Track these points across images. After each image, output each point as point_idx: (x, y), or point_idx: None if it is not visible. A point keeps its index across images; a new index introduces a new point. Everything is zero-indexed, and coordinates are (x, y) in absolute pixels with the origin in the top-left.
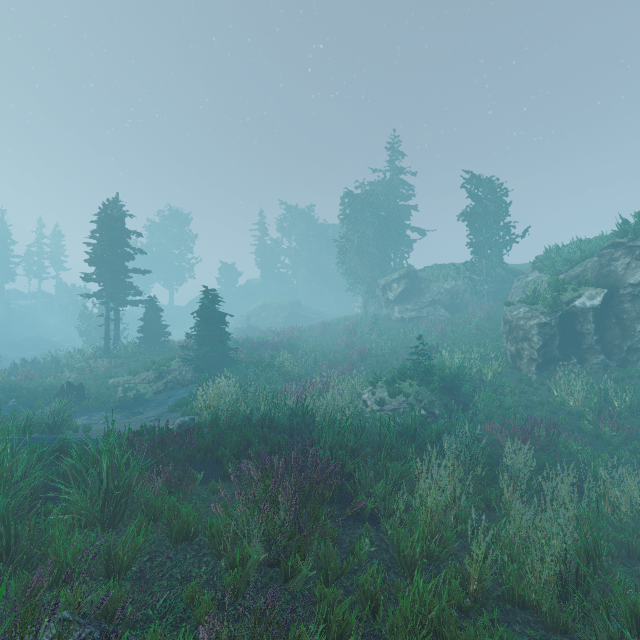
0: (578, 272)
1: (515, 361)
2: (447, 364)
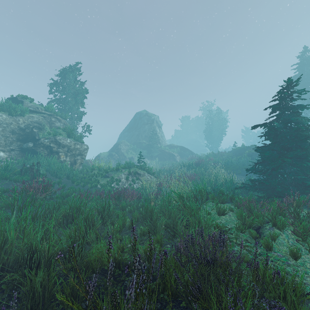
0: (37, 121)
1: (73, 166)
2: (111, 166)
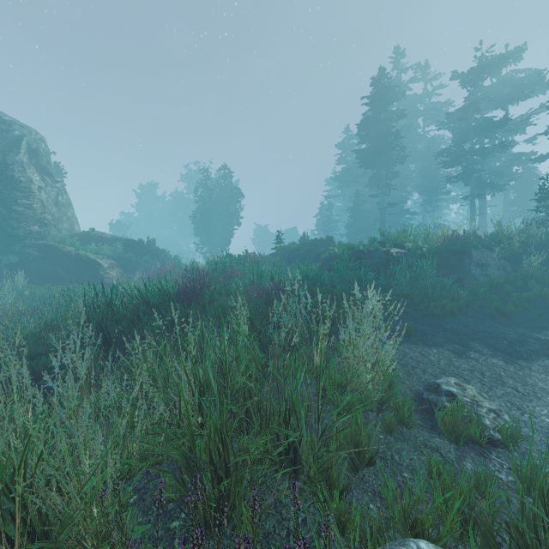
0: None
1: None
2: None
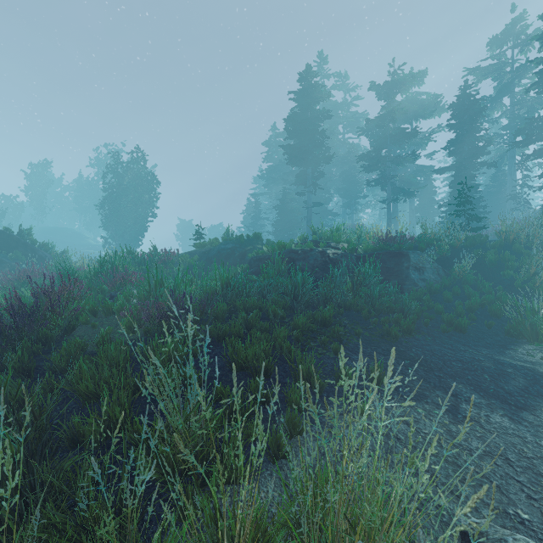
0: None
1: None
2: None
